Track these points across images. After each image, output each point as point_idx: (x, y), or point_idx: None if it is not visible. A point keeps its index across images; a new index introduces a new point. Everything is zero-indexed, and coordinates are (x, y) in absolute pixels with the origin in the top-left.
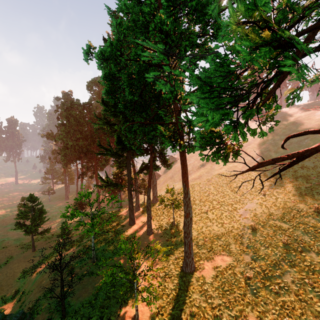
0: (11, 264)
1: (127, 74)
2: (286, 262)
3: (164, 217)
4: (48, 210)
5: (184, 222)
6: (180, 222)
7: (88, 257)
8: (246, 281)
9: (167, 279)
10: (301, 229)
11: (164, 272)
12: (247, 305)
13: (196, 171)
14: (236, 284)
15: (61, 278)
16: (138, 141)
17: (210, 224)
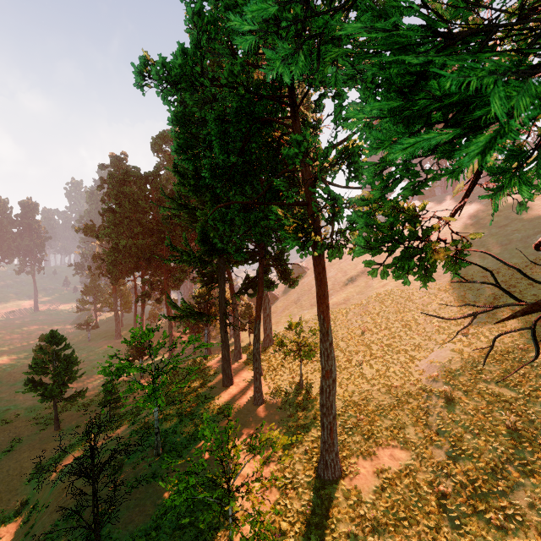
0: (18, 453)
1: (217, 115)
2: (515, 466)
3: (284, 372)
4: (86, 356)
5: (321, 386)
6: (313, 382)
7: (149, 446)
8: (439, 500)
9: (289, 492)
10: (540, 401)
11: (285, 478)
12: None
13: (340, 290)
14: (421, 507)
15: (93, 490)
16: (238, 238)
17: (367, 388)
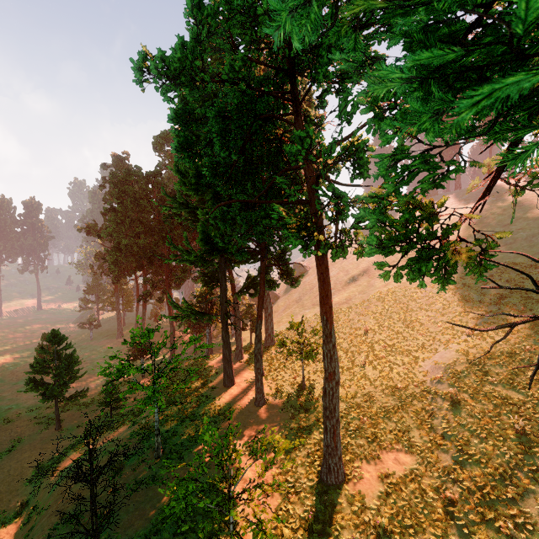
0: (19, 453)
1: (217, 111)
2: (524, 472)
3: (285, 372)
4: (88, 355)
5: (324, 388)
6: (315, 383)
7: (149, 447)
8: (446, 507)
9: (292, 497)
10: None
11: (287, 482)
12: None
13: (342, 289)
14: (427, 513)
15: (92, 495)
16: (239, 237)
17: (370, 389)
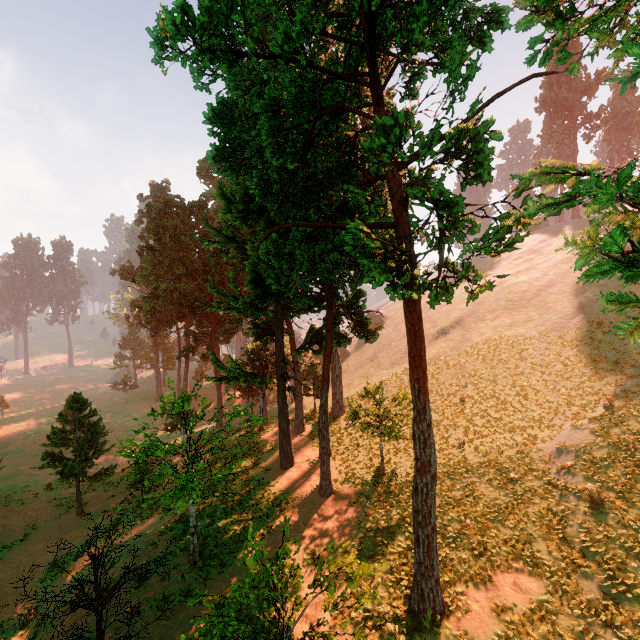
0: (32, 544)
1: (269, 105)
2: None
3: (358, 451)
4: (121, 421)
5: (414, 484)
6: (398, 467)
7: (183, 548)
8: None
9: (370, 633)
10: None
11: (363, 609)
12: None
13: (429, 345)
14: None
15: (98, 625)
16: (299, 278)
17: (472, 479)
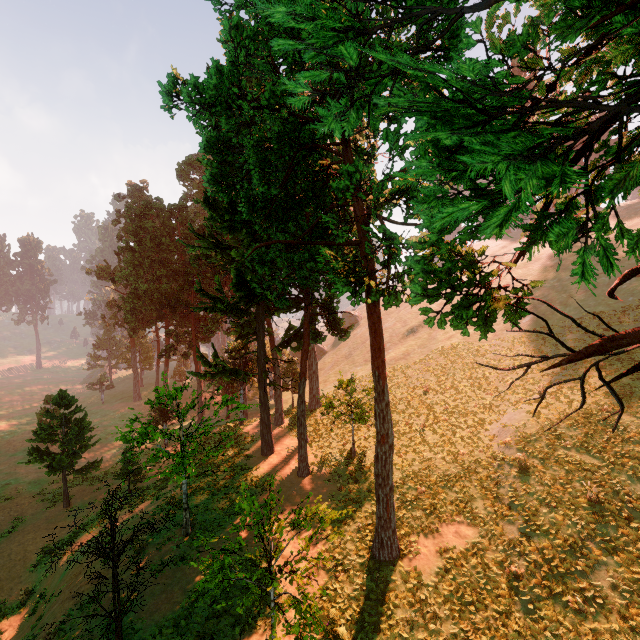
0: (21, 535)
1: (256, 140)
2: (597, 543)
3: (333, 438)
4: (99, 421)
5: (376, 453)
6: (367, 449)
7: (176, 524)
8: (510, 582)
9: (340, 575)
10: (626, 469)
11: (334, 559)
12: (515, 638)
13: (399, 343)
14: (489, 590)
15: (114, 573)
16: (280, 282)
17: (429, 456)
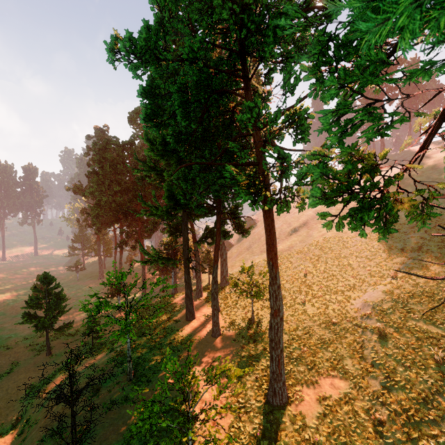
0: (16, 375)
1: (179, 87)
2: (444, 397)
3: (238, 308)
4: (74, 293)
5: (270, 323)
6: (263, 317)
7: (123, 371)
8: (375, 427)
9: (242, 416)
10: None
11: (238, 403)
12: None
13: (285, 239)
14: (359, 432)
15: (72, 413)
16: (198, 195)
17: (309, 323)
